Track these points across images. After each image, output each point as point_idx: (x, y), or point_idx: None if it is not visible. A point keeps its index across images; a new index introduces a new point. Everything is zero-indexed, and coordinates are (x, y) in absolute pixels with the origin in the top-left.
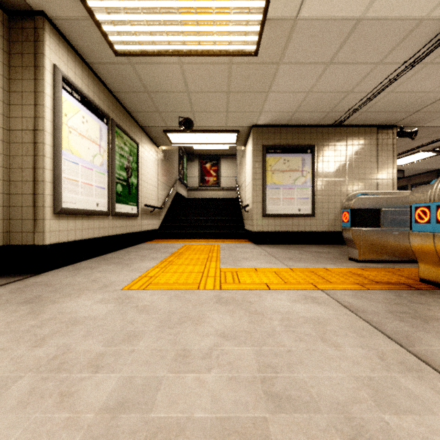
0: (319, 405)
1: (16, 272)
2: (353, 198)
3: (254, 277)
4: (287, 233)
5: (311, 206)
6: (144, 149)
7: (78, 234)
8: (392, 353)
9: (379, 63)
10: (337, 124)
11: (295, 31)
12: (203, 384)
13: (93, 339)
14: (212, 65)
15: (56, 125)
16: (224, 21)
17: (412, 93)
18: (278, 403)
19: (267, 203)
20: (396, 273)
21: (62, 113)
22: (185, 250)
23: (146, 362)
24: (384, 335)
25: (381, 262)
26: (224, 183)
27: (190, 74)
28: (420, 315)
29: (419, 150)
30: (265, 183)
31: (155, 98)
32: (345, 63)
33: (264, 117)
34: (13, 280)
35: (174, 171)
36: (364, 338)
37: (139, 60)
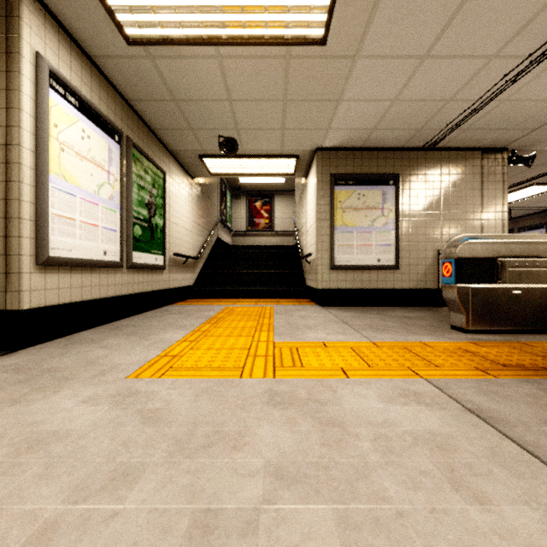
0: None
1: None
2: (459, 243)
3: (323, 356)
4: (362, 291)
5: (395, 255)
6: (173, 180)
7: (76, 294)
8: None
9: (493, 57)
10: (428, 147)
11: (381, 6)
12: None
13: (50, 483)
14: (262, 60)
15: (39, 138)
16: None
17: (533, 102)
18: None
19: (336, 251)
20: (525, 350)
21: (50, 122)
22: (226, 314)
23: (133, 546)
24: None
25: (498, 333)
26: (279, 227)
27: (232, 74)
28: None
29: (533, 183)
30: (334, 224)
31: (186, 109)
32: (447, 57)
33: (332, 136)
34: None
35: (215, 211)
36: (525, 481)
37: (162, 52)
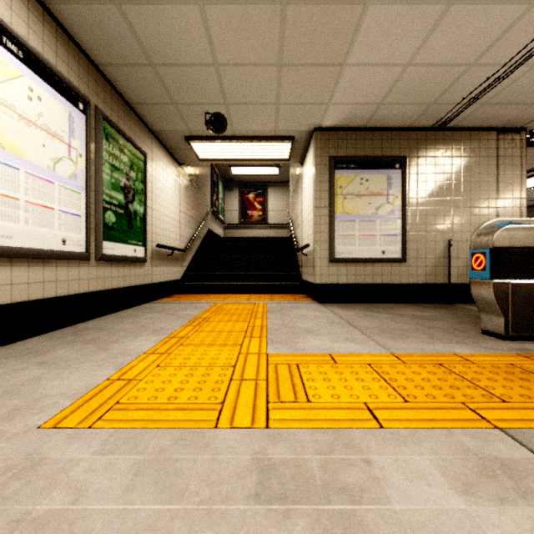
0: None
1: None
2: (495, 229)
3: (335, 381)
4: (365, 286)
5: (401, 247)
6: (156, 164)
7: (20, 292)
8: None
9: None
10: (438, 127)
11: None
12: None
13: None
14: (253, 6)
15: None
16: None
17: None
18: None
19: (336, 242)
20: None
21: None
22: (213, 313)
23: None
24: None
25: None
26: (272, 219)
27: (217, 26)
28: None
29: None
30: (333, 212)
31: (166, 77)
32: (479, 1)
33: (332, 113)
34: None
35: (206, 201)
36: None
37: None
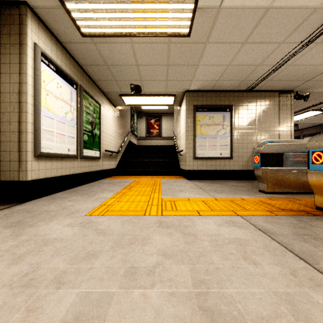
0: (246, 320)
1: (5, 201)
2: (262, 145)
3: (188, 205)
4: (211, 171)
5: (230, 151)
6: (104, 108)
7: (54, 172)
8: (302, 270)
9: (282, 43)
10: (249, 90)
11: (219, 17)
12: (148, 299)
13: (59, 257)
14: (155, 44)
15: (36, 89)
16: (164, 9)
17: (306, 66)
18: (211, 318)
19: (197, 148)
20: (296, 202)
21: (41, 80)
22: (135, 184)
23: (101, 279)
24: (293, 254)
25: (284, 194)
26: (164, 134)
27: (138, 51)
28: (320, 236)
29: (310, 110)
30: (195, 134)
31: (113, 70)
32: (256, 43)
33: (194, 84)
34: (2, 207)
35: (128, 125)
36: (277, 257)
37: (100, 40)
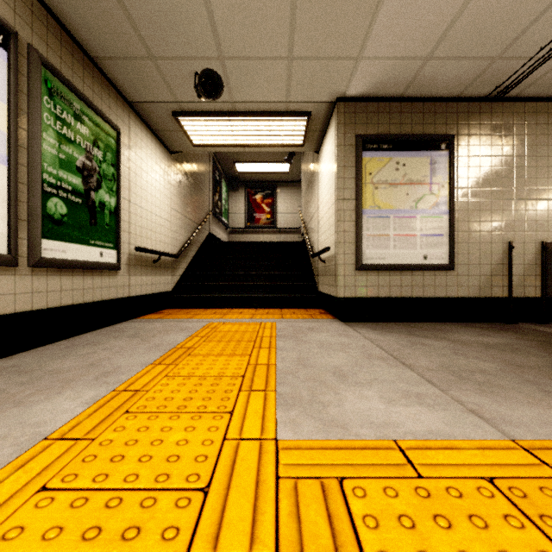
0: None
1: None
2: None
3: None
4: (401, 300)
5: (448, 250)
6: (136, 146)
7: None
8: None
9: None
10: (496, 96)
11: None
12: None
13: None
14: None
15: None
16: None
17: None
18: None
19: (365, 244)
20: None
21: None
22: (202, 339)
23: None
24: None
25: None
26: (282, 223)
27: None
28: None
29: None
30: (362, 206)
31: (135, 10)
32: None
33: (362, 74)
34: None
35: (206, 201)
36: None
37: None
